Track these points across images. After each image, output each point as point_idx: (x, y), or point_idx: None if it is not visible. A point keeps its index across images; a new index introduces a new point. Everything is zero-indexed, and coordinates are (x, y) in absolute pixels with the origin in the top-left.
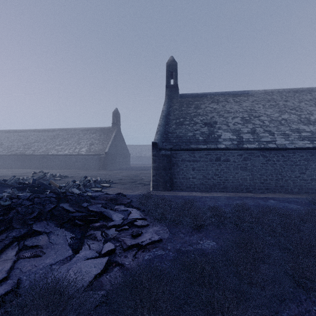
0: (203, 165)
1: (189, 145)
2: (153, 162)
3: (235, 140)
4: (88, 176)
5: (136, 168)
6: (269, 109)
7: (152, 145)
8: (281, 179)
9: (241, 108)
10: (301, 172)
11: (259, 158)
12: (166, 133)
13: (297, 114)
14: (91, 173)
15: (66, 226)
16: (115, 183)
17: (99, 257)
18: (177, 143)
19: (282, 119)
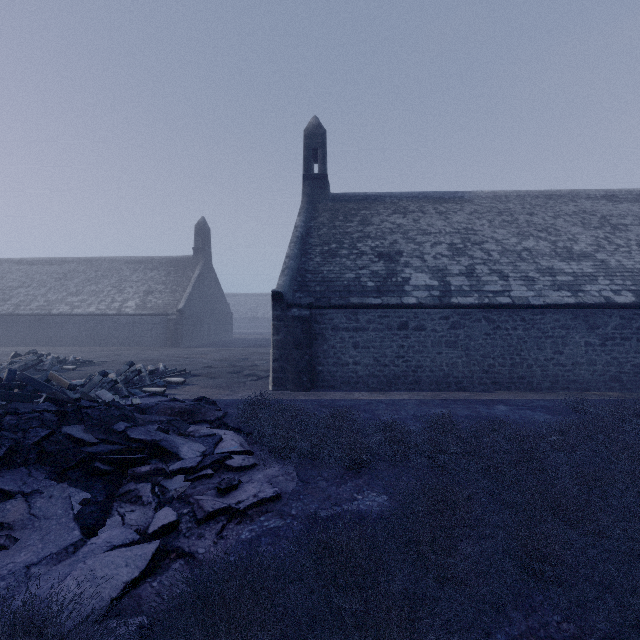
0: (375, 338)
1: (347, 299)
2: (275, 333)
3: (436, 290)
4: (140, 361)
5: (245, 342)
6: (500, 230)
7: (272, 298)
8: (521, 365)
9: (449, 226)
10: (556, 351)
11: (480, 323)
12: (301, 272)
13: (550, 241)
14: (146, 354)
15: (74, 477)
16: (197, 375)
17: (144, 542)
18: (324, 294)
19: (524, 249)
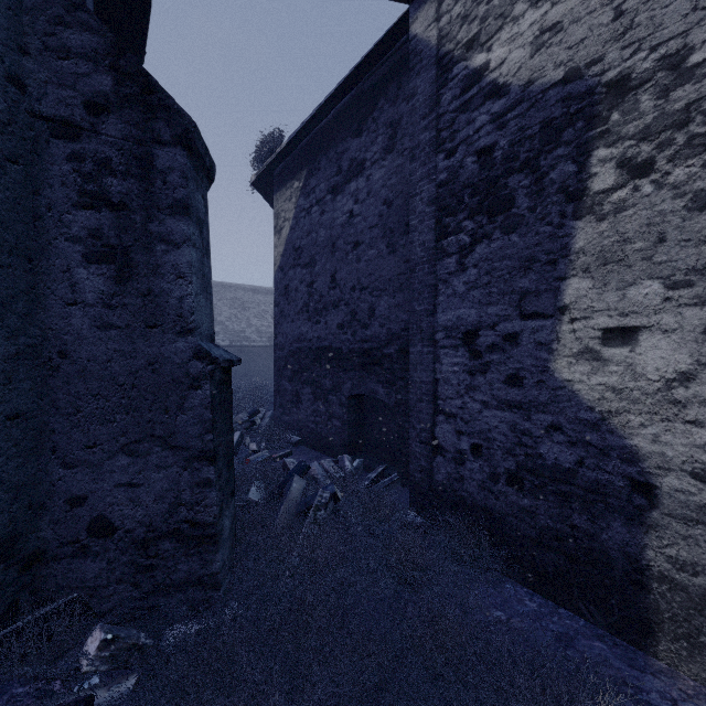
0: None
1: None
2: None
3: None
4: None
5: None
6: None
7: None
8: None
9: None
10: None
11: None
12: None
13: None
14: None
15: None
16: None
17: None
18: None
19: None
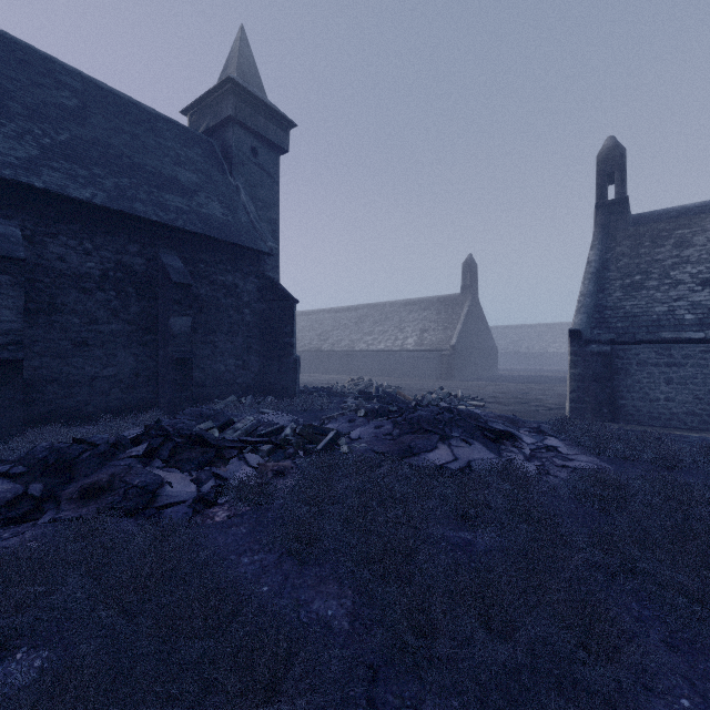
0: (695, 374)
1: (656, 334)
2: (572, 367)
3: None
4: (430, 389)
5: (514, 379)
6: None
7: (569, 336)
8: None
9: None
10: None
11: None
12: (598, 309)
13: None
14: (429, 384)
15: (476, 436)
16: (489, 402)
17: None
18: (626, 330)
19: None
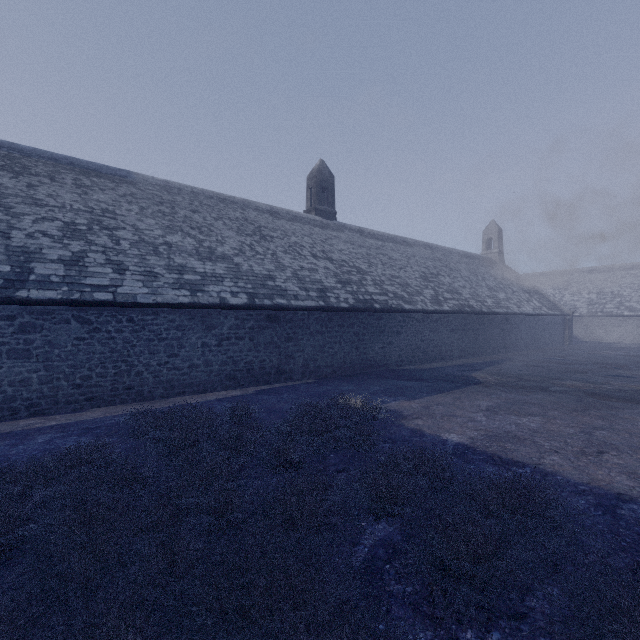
0: None
1: None
2: None
3: None
4: None
5: None
6: (149, 219)
7: None
8: (128, 373)
9: (83, 202)
10: (171, 354)
11: (70, 325)
12: None
13: (198, 239)
14: None
15: None
16: None
17: None
18: None
19: (165, 242)
